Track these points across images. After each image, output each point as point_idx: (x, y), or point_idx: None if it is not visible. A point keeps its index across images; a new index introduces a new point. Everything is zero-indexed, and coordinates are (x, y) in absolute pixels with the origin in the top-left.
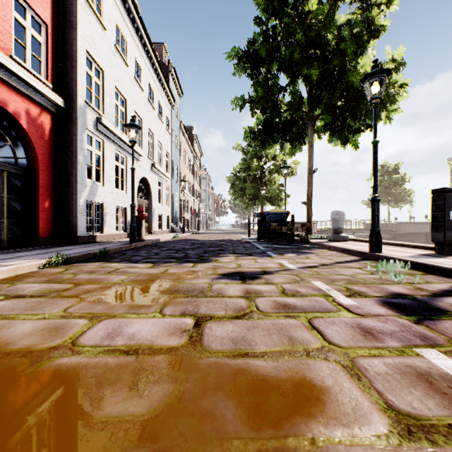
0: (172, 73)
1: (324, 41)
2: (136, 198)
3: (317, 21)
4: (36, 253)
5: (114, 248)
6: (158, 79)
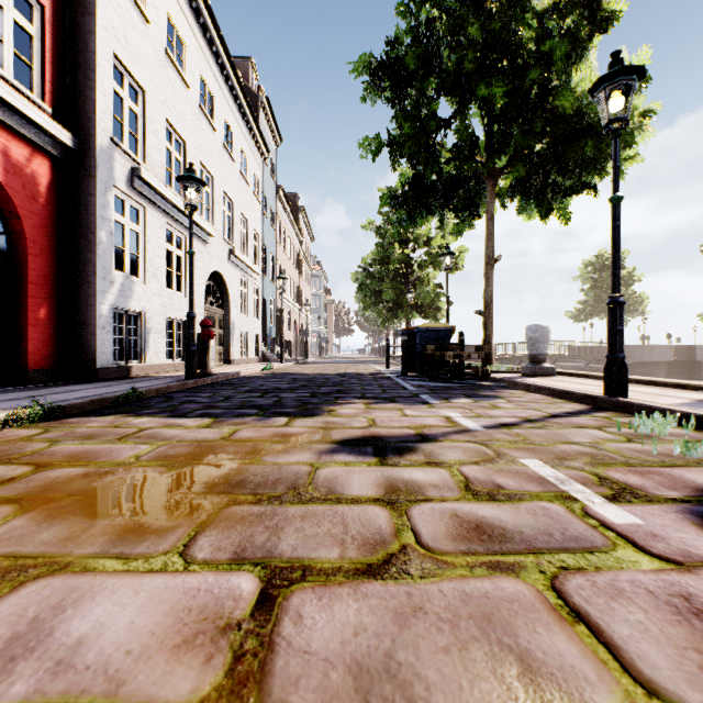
0: (264, 105)
1: (515, 40)
2: (203, 306)
3: (504, 3)
4: (6, 399)
5: (153, 388)
6: (241, 113)
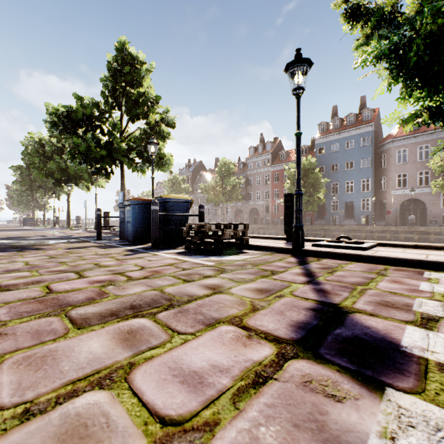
0: None
1: None
2: None
3: None
4: None
5: None
6: None
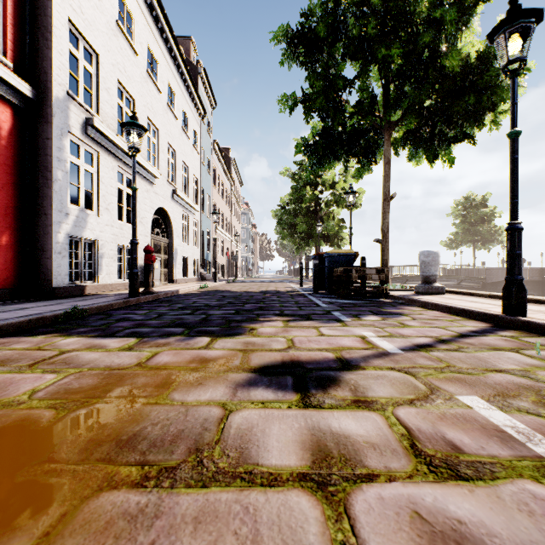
0: (202, 75)
1: (409, 10)
2: (150, 235)
3: None
4: None
5: (96, 306)
6: (182, 80)
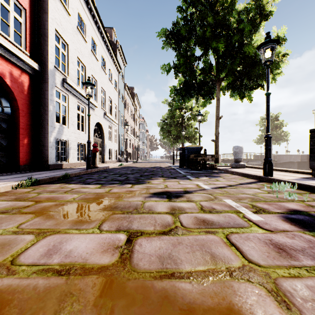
0: (119, 48)
1: (228, 23)
2: (93, 137)
3: (223, 8)
4: (14, 177)
5: (74, 173)
6: (109, 53)
